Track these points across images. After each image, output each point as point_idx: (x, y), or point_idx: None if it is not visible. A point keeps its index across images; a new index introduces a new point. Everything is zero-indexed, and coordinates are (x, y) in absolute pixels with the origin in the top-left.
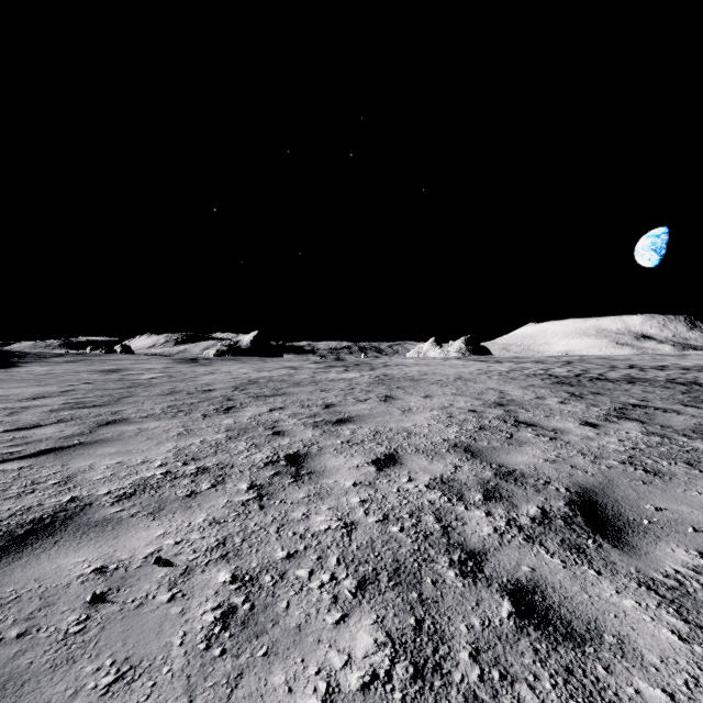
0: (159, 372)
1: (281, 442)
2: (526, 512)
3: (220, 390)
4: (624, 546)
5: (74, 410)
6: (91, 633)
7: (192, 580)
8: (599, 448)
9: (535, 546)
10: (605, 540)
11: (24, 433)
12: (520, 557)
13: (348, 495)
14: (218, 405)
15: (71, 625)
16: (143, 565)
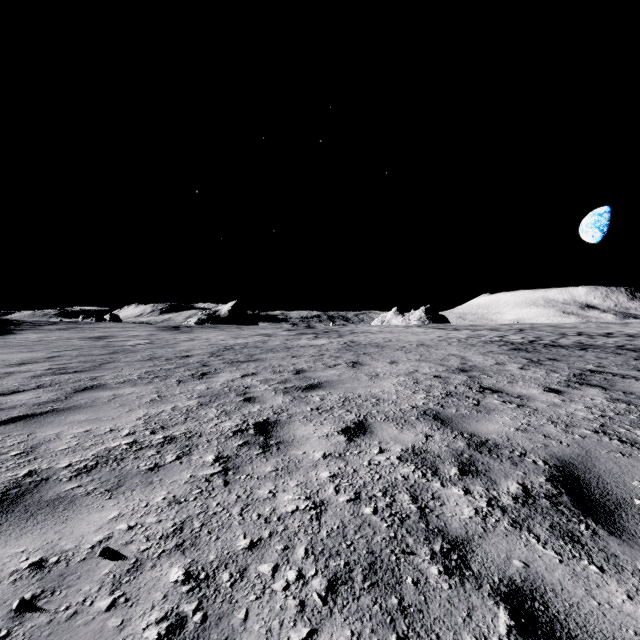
0: (143, 339)
1: (251, 408)
2: (507, 489)
3: (197, 356)
4: (621, 533)
5: (55, 375)
6: None
7: (140, 578)
8: (568, 416)
9: (523, 533)
10: (599, 526)
11: (1, 399)
12: (508, 547)
13: (318, 469)
14: (193, 371)
15: None
16: (87, 557)
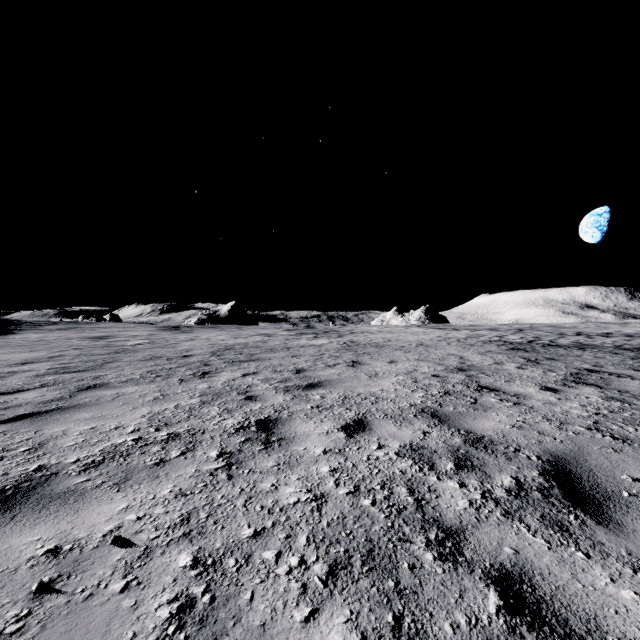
0: (143, 339)
1: (253, 407)
2: (500, 483)
3: (198, 356)
4: (608, 523)
5: (58, 375)
6: (29, 633)
7: (150, 564)
8: (563, 414)
9: (515, 523)
10: (588, 516)
11: (6, 397)
12: (500, 536)
13: (318, 464)
14: (194, 370)
15: (9, 623)
16: (100, 545)
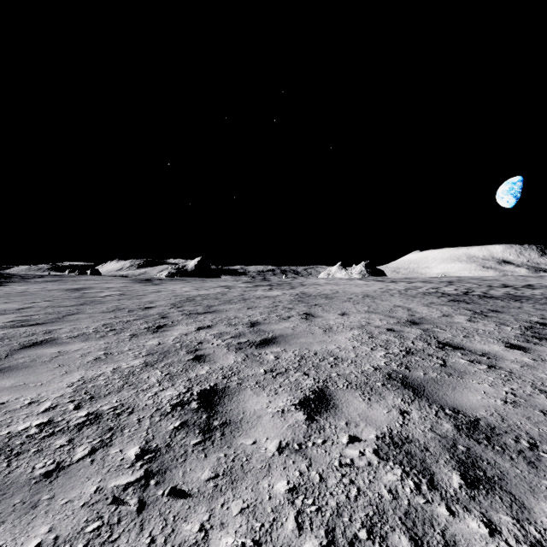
0: (115, 291)
1: (199, 370)
2: None
3: (159, 307)
4: None
5: (12, 328)
6: None
7: None
8: None
9: None
10: None
11: None
12: None
13: (271, 475)
14: (150, 324)
15: None
16: None
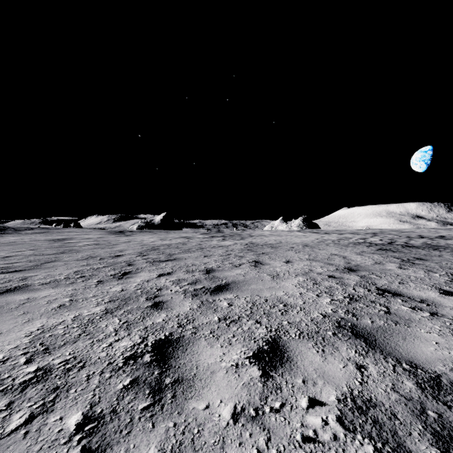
0: (92, 241)
1: (156, 318)
2: None
3: (127, 255)
4: None
5: None
6: None
7: None
8: None
9: None
10: None
11: None
12: None
13: None
14: (117, 271)
15: None
16: None
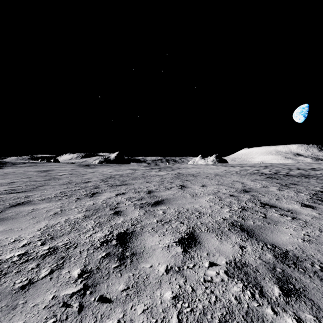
0: (68, 172)
1: (117, 220)
2: None
3: (93, 182)
4: None
5: (5, 194)
6: None
7: None
8: None
9: None
10: None
11: None
12: None
13: (162, 288)
14: (88, 191)
15: None
16: None
